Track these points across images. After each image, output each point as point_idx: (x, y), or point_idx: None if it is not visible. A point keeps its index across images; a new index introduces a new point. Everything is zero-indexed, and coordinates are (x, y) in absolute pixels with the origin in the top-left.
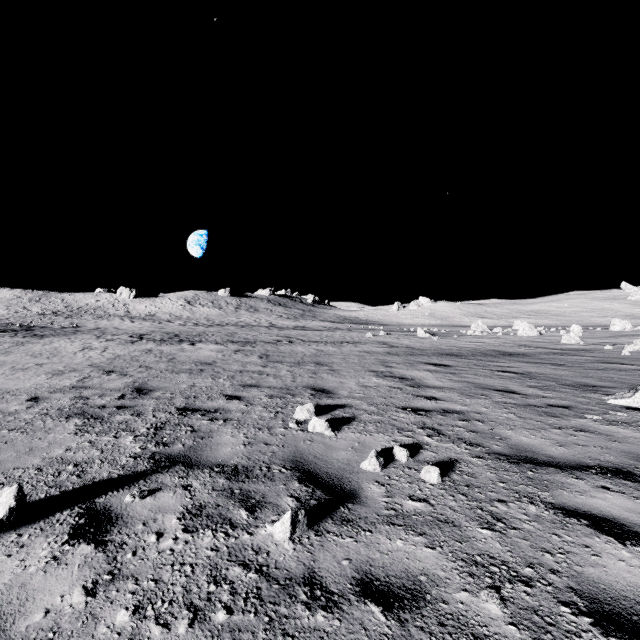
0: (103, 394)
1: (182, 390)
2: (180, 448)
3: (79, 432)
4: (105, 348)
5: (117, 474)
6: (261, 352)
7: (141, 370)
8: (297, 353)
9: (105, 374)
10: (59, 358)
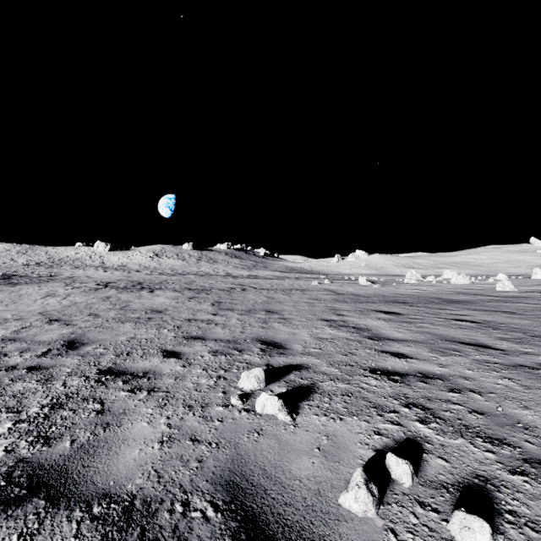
0: (27, 349)
1: (118, 344)
2: (64, 450)
3: None
4: (67, 295)
5: None
6: (214, 299)
7: (88, 319)
8: (249, 300)
9: (48, 323)
10: (16, 305)
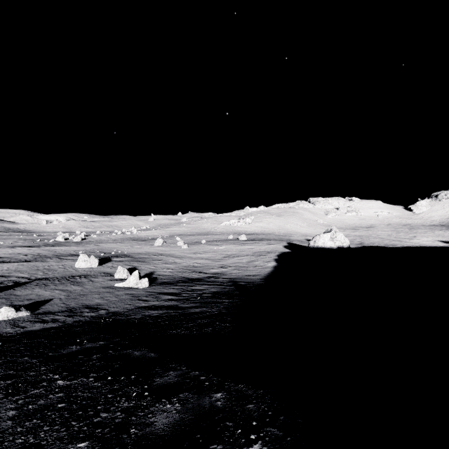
0: None
1: None
2: None
3: None
4: None
5: None
6: None
7: None
8: None
9: None
10: None
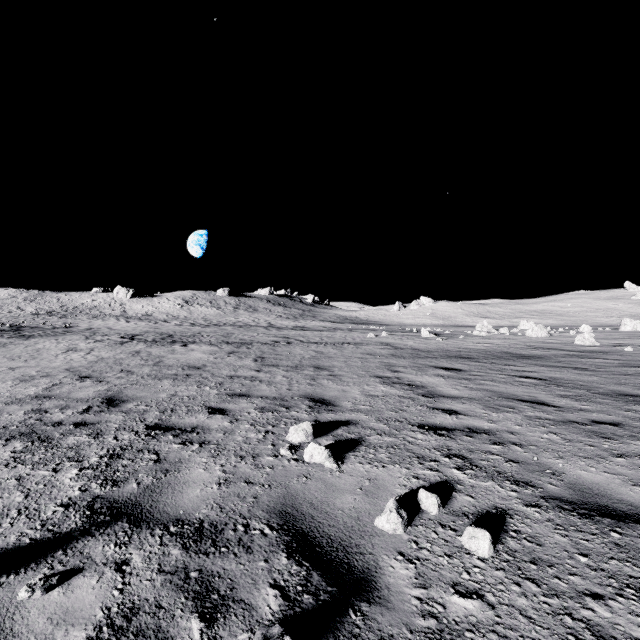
0: (66, 406)
1: (160, 401)
2: (133, 489)
3: (12, 462)
4: (91, 350)
5: (30, 538)
6: (256, 354)
7: (121, 375)
8: (295, 355)
9: (79, 380)
10: (37, 361)
